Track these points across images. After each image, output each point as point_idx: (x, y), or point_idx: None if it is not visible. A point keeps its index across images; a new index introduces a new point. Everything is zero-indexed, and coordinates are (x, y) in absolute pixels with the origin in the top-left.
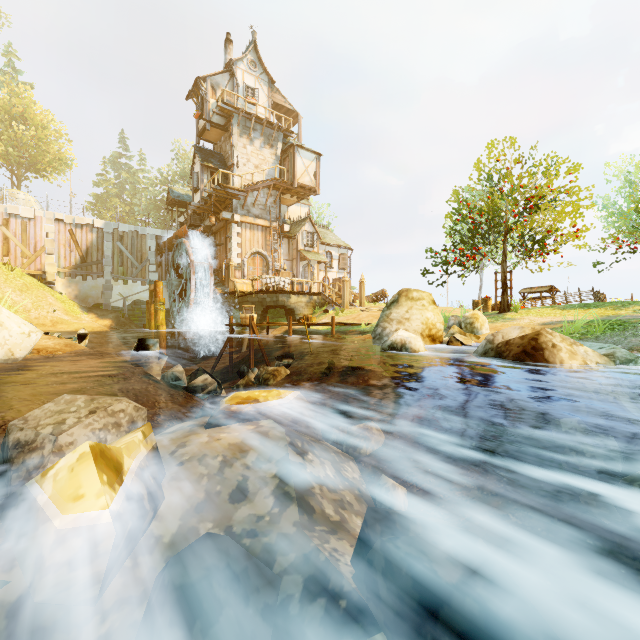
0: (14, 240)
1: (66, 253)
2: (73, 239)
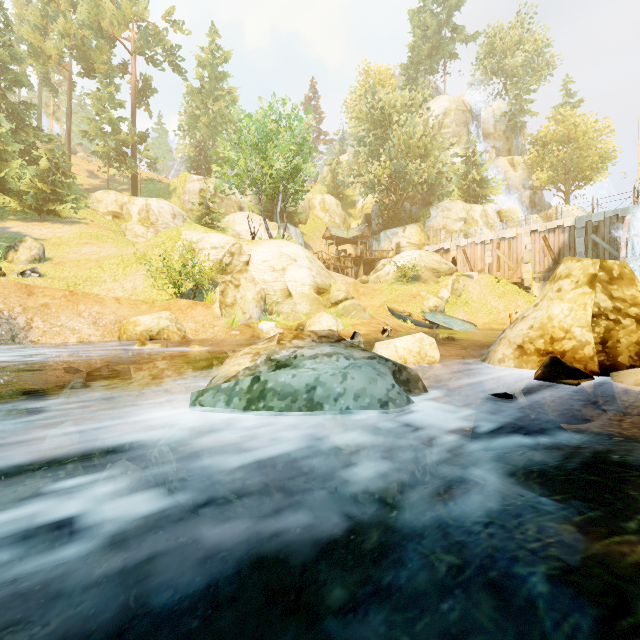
0: (503, 258)
1: (540, 259)
2: (546, 245)
